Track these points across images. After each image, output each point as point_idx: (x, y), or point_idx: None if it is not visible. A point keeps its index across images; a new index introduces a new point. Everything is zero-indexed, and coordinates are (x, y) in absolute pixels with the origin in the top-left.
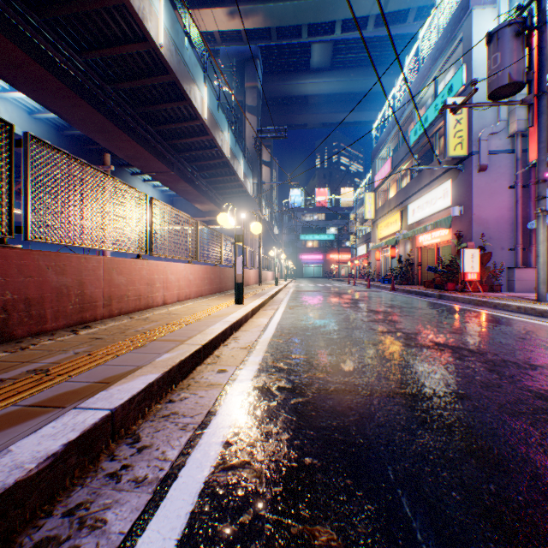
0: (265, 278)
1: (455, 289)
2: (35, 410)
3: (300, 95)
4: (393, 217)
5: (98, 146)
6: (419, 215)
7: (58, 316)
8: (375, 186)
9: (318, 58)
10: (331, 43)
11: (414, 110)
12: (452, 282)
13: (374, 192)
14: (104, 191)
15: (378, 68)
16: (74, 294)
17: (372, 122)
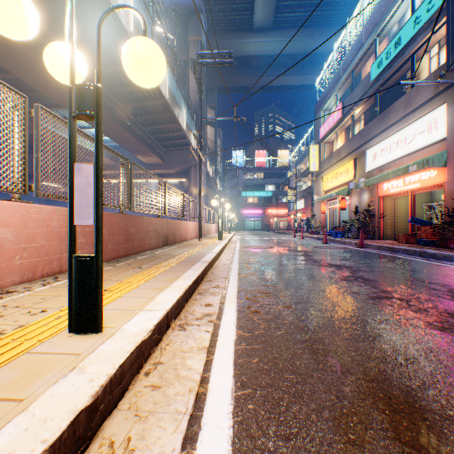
0: (209, 231)
1: None
2: None
3: (243, 55)
4: (344, 166)
5: (7, 75)
6: (384, 158)
7: None
8: (320, 137)
9: (260, 16)
10: None
11: (376, 41)
12: None
13: (319, 144)
14: None
15: (318, 28)
16: None
17: (308, 87)
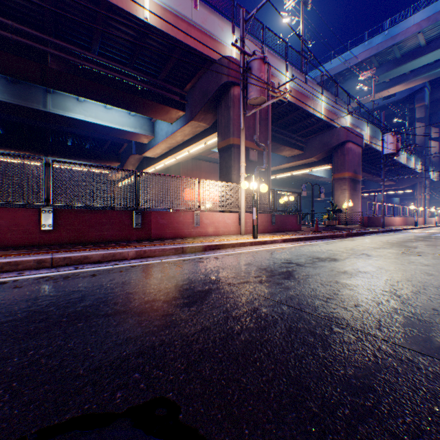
0: (429, 222)
1: None
2: (400, 228)
3: None
4: None
5: None
6: None
7: (386, 225)
8: None
9: None
10: None
11: None
12: None
13: None
14: (374, 201)
15: None
16: (387, 222)
17: None
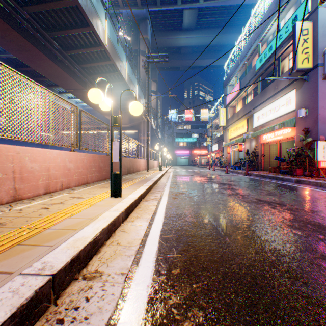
0: (153, 166)
1: (301, 175)
2: None
3: (176, 46)
4: (241, 123)
5: (28, 68)
6: (263, 120)
7: None
8: (227, 103)
9: (187, 20)
10: (197, 9)
11: (259, 45)
12: (300, 169)
13: (226, 107)
14: None
15: (227, 28)
16: None
17: (221, 66)
